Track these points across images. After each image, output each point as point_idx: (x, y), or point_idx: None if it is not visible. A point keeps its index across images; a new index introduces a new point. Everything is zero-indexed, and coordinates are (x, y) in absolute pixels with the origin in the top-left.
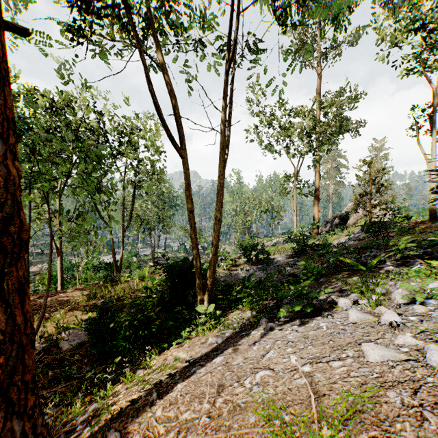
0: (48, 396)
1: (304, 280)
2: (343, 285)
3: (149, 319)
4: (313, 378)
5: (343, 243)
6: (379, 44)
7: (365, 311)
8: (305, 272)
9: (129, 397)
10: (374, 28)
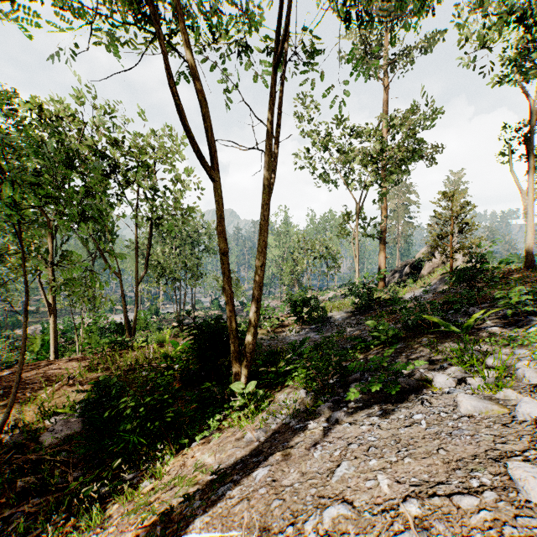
0: (13, 518)
1: (374, 345)
2: (434, 353)
3: (163, 403)
4: (430, 532)
5: (417, 297)
6: (463, 46)
7: (481, 395)
8: (377, 334)
9: (120, 535)
10: (456, 27)
